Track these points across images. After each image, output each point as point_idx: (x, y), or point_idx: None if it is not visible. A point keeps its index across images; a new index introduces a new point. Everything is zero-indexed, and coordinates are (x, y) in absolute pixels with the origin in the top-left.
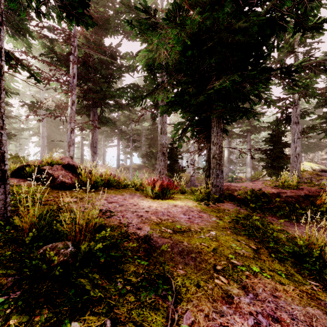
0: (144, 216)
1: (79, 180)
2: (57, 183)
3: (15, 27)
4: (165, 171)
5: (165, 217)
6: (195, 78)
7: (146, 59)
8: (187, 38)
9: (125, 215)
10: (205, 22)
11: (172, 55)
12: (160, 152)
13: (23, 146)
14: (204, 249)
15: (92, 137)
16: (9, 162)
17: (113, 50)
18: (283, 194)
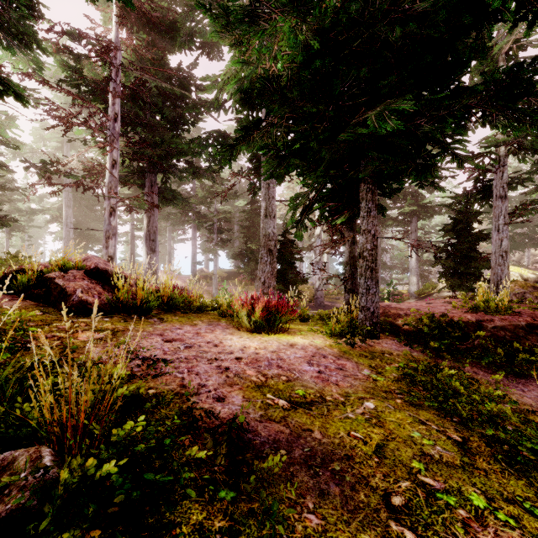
0: (233, 370)
1: (115, 298)
2: (72, 304)
3: (12, 32)
4: (272, 282)
5: (274, 371)
6: (327, 115)
7: (238, 78)
8: (314, 38)
9: (194, 368)
10: (346, 6)
11: (286, 71)
12: (264, 248)
13: (36, 240)
14: (357, 447)
15: (148, 224)
16: (5, 266)
17: (184, 75)
18: (489, 323)
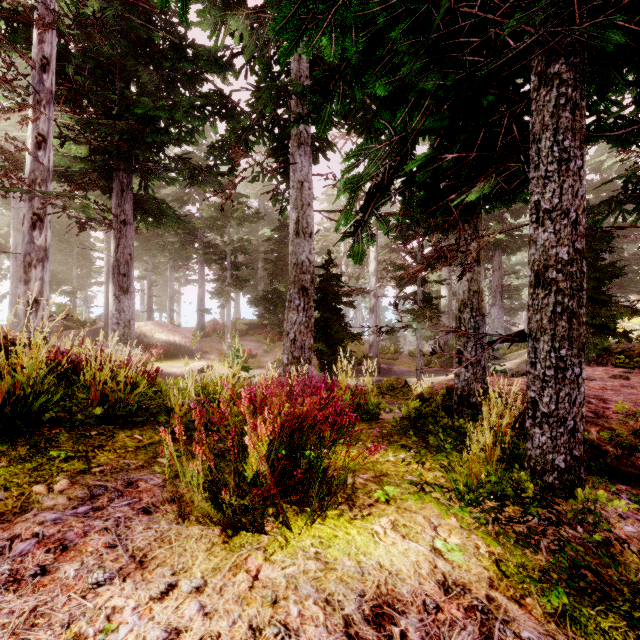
0: None
1: None
2: None
3: None
4: (308, 340)
5: None
6: None
7: None
8: None
9: None
10: None
11: None
12: (295, 285)
13: None
14: None
15: (115, 249)
16: None
17: (173, 22)
18: None
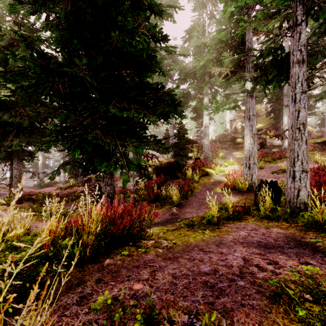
0: None
1: None
2: None
3: None
4: None
5: None
6: None
7: None
8: None
9: None
10: (7, 100)
11: None
12: None
13: None
14: None
15: None
16: None
17: None
18: (61, 193)
